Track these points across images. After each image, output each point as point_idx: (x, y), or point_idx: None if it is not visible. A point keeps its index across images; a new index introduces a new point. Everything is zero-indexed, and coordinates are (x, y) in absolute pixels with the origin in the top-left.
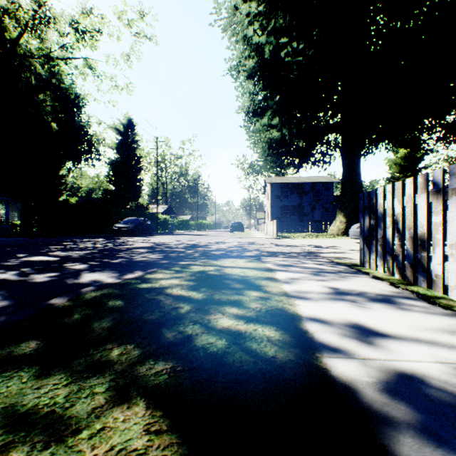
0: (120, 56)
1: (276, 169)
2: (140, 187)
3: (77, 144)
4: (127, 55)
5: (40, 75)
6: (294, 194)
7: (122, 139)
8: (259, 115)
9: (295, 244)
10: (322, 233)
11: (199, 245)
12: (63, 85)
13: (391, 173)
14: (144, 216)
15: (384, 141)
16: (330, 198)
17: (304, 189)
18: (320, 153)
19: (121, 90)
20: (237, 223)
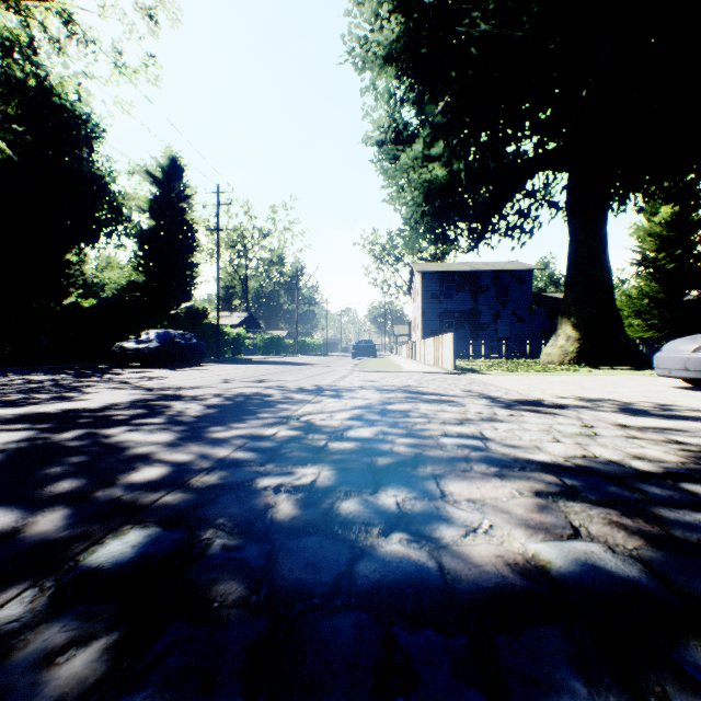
0: (133, 7)
1: (437, 243)
2: (191, 279)
3: (91, 209)
4: (150, 8)
5: (12, 77)
6: (464, 292)
7: (159, 192)
8: (405, 145)
9: (542, 397)
10: (518, 359)
11: (262, 402)
12: (58, 98)
13: (641, 252)
14: (197, 329)
15: (637, 189)
16: (526, 298)
17: (481, 283)
18: (517, 213)
19: (133, 72)
20: (365, 342)
